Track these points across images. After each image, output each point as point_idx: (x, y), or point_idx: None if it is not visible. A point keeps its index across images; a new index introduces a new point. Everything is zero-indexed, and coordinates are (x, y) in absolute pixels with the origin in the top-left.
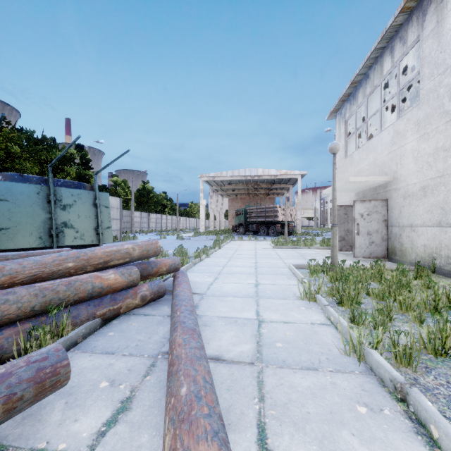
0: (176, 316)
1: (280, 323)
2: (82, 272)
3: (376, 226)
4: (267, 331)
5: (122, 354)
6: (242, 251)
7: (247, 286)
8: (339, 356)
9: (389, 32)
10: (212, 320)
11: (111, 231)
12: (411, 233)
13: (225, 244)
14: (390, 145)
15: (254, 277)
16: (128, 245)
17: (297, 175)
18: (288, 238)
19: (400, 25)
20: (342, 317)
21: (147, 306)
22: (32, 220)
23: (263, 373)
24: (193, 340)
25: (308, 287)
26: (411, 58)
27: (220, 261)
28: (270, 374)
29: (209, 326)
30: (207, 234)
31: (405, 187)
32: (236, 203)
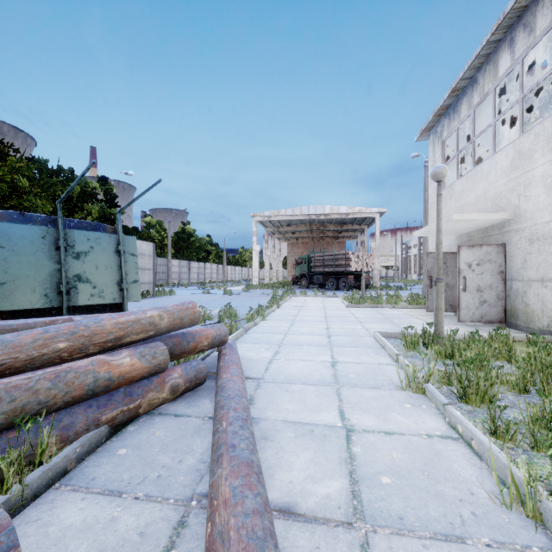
0: (221, 431)
1: (378, 433)
2: (80, 355)
3: (489, 280)
4: (362, 450)
5: (135, 495)
6: (307, 311)
7: (321, 366)
8: (492, 509)
9: (508, 18)
10: (275, 429)
11: (139, 286)
12: (541, 290)
13: (285, 301)
14: (508, 171)
15: (329, 352)
16: (153, 312)
17: (375, 214)
18: (366, 294)
19: (525, 7)
20: (471, 423)
21: (180, 399)
22: (35, 272)
23: (371, 549)
24: (249, 492)
25: (412, 372)
26: (534, 54)
27: (280, 326)
28: (382, 551)
29: (272, 440)
30: (261, 287)
31: (532, 227)
32: (297, 248)
